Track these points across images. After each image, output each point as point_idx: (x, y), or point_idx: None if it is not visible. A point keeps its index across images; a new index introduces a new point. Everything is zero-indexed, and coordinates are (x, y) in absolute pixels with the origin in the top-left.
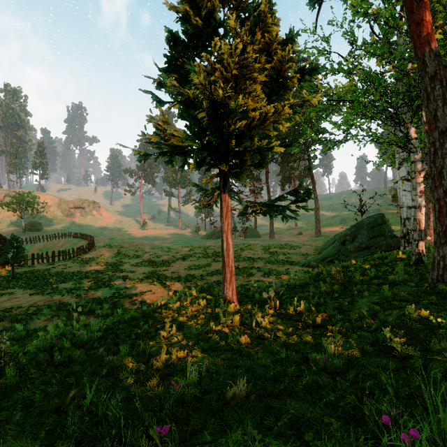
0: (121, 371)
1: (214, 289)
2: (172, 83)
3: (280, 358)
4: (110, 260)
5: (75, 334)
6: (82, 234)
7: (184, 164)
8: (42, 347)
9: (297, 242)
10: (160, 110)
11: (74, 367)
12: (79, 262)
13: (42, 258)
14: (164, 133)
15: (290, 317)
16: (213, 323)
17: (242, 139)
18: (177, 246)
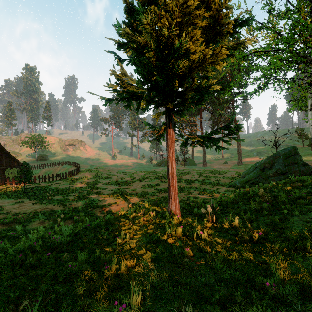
0: (76, 277)
1: (161, 203)
2: (125, 31)
3: (223, 277)
4: (89, 180)
5: (51, 237)
6: (72, 162)
7: (138, 107)
8: (24, 248)
9: (223, 169)
10: (119, 64)
11: (39, 271)
12: (69, 181)
13: (45, 178)
14: (122, 81)
15: (226, 230)
16: (159, 233)
17: (184, 80)
18: (136, 171)
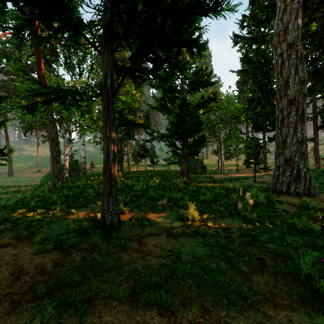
0: None
1: None
2: None
3: None
4: None
5: None
6: None
7: None
8: None
9: (34, 177)
10: None
11: None
12: None
13: None
14: None
15: None
16: None
17: None
18: None
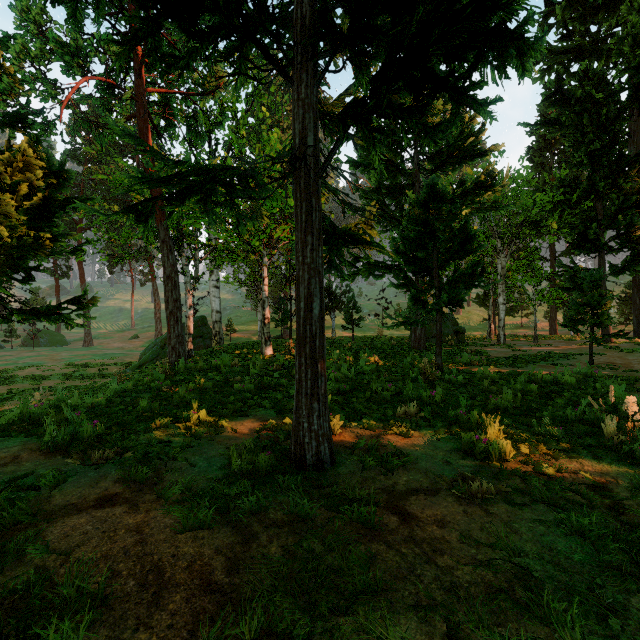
0: None
1: None
2: None
3: None
4: None
5: None
6: None
7: None
8: None
9: (127, 349)
10: None
11: None
12: None
13: None
14: None
15: None
16: None
17: None
18: None
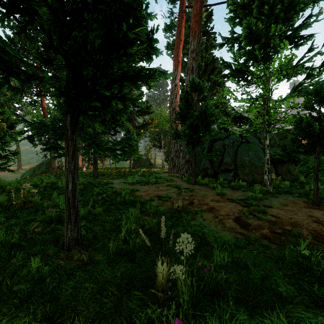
0: None
1: None
2: None
3: None
4: None
5: None
6: None
7: None
8: None
9: (2, 175)
10: None
11: None
12: None
13: None
14: None
15: None
16: None
17: None
18: None
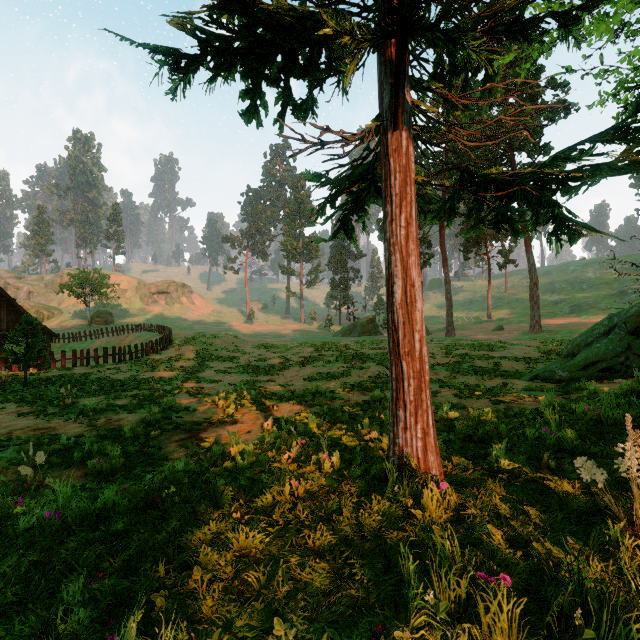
0: None
1: (357, 420)
2: None
3: None
4: (188, 363)
5: None
6: (157, 326)
7: (284, 108)
8: None
9: (497, 341)
10: None
11: None
12: (141, 364)
13: (89, 357)
14: None
15: None
16: None
17: None
18: (295, 346)
